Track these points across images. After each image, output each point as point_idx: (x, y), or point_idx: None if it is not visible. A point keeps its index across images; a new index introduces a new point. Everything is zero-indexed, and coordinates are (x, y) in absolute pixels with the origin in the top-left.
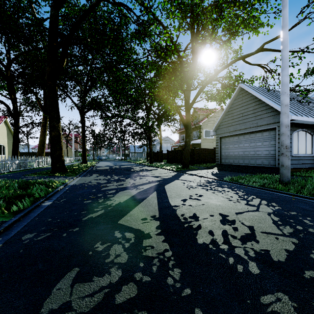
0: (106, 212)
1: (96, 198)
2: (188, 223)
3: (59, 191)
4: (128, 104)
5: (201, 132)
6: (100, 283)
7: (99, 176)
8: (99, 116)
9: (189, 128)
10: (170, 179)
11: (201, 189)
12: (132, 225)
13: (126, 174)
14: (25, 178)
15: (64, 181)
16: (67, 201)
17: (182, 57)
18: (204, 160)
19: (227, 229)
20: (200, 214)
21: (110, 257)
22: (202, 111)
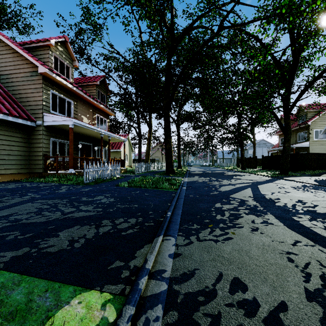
0: (220, 193)
1: (210, 188)
2: (272, 200)
3: (183, 183)
4: (221, 116)
5: (310, 133)
6: (230, 206)
7: (200, 177)
8: (193, 127)
9: (288, 133)
10: (263, 182)
11: (292, 189)
12: (237, 197)
13: (221, 177)
14: (156, 176)
15: (181, 179)
16: (194, 188)
17: (279, 60)
18: (312, 167)
19: (298, 204)
20: (283, 198)
21: (231, 203)
22: (312, 107)
